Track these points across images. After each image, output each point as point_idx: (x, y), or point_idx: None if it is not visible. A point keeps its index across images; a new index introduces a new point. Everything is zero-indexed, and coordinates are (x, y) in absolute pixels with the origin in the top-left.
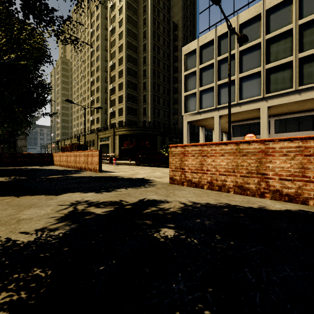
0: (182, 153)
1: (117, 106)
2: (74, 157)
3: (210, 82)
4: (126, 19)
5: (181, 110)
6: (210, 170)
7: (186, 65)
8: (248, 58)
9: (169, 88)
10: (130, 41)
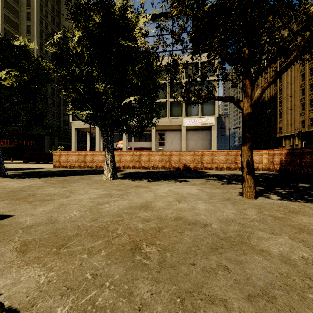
0: (59, 155)
1: None
2: None
3: None
4: (2, 3)
5: (70, 118)
6: (70, 161)
7: None
8: None
9: (58, 90)
10: (9, 30)
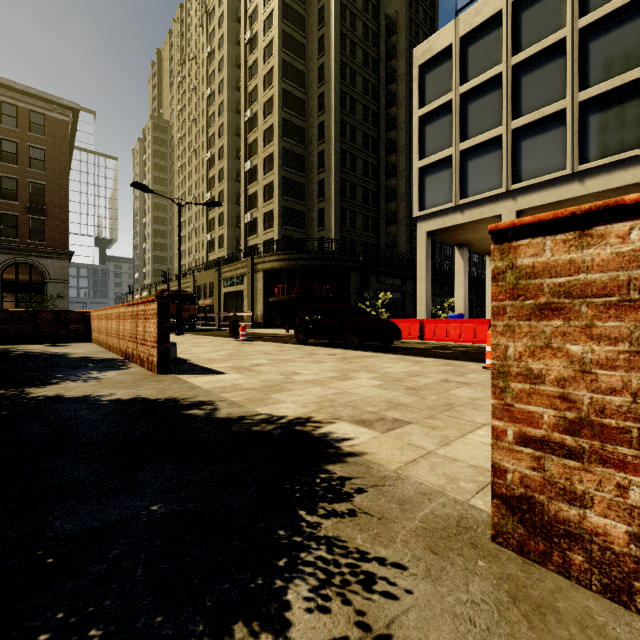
0: None
1: (261, 207)
2: (117, 322)
3: (489, 125)
4: (280, 12)
5: (412, 205)
6: None
7: (423, 92)
8: (606, 46)
9: (376, 164)
10: (290, 62)
